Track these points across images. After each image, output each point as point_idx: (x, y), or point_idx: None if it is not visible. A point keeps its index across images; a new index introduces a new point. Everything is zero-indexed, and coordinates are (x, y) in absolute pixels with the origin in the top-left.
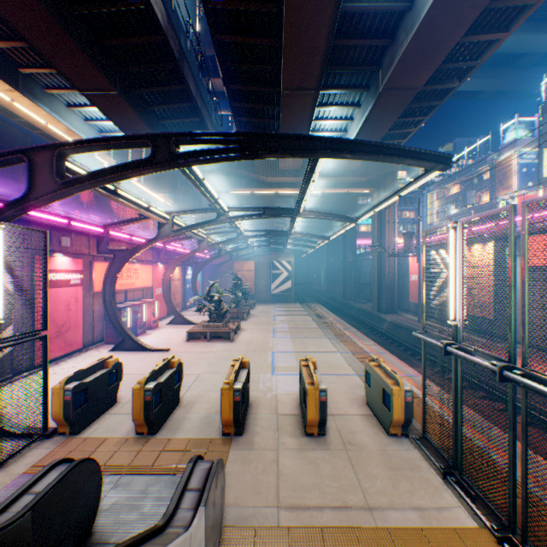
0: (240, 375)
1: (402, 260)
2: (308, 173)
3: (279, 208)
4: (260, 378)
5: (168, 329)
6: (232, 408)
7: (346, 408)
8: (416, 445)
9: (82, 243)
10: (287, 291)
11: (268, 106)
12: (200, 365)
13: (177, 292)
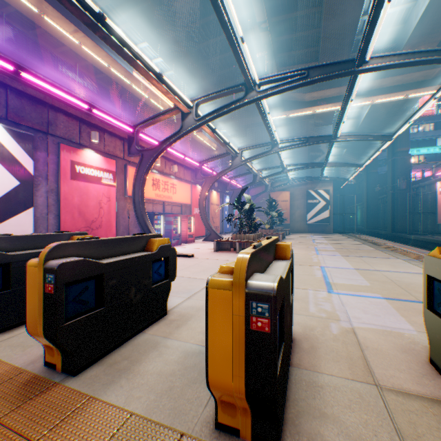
0: (272, 267)
1: None
2: None
3: (329, 65)
4: (307, 295)
5: (202, 243)
6: (239, 358)
7: None
8: None
9: (115, 145)
10: (324, 221)
11: None
12: None
13: (215, 216)
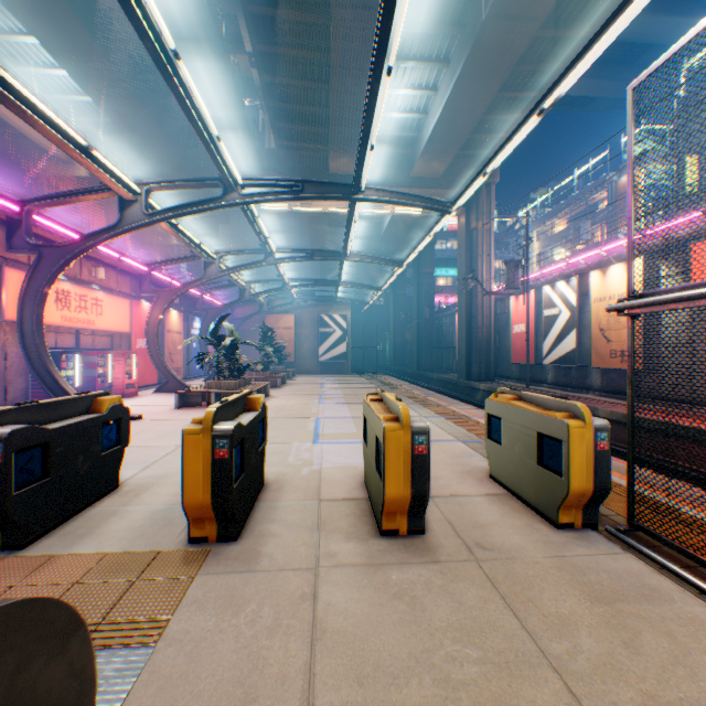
0: (240, 418)
1: (500, 308)
2: (383, 23)
3: (327, 184)
4: (291, 448)
5: (153, 397)
6: (208, 479)
7: (456, 486)
8: (623, 545)
9: None
10: (341, 358)
11: (312, 53)
12: None
13: (176, 351)
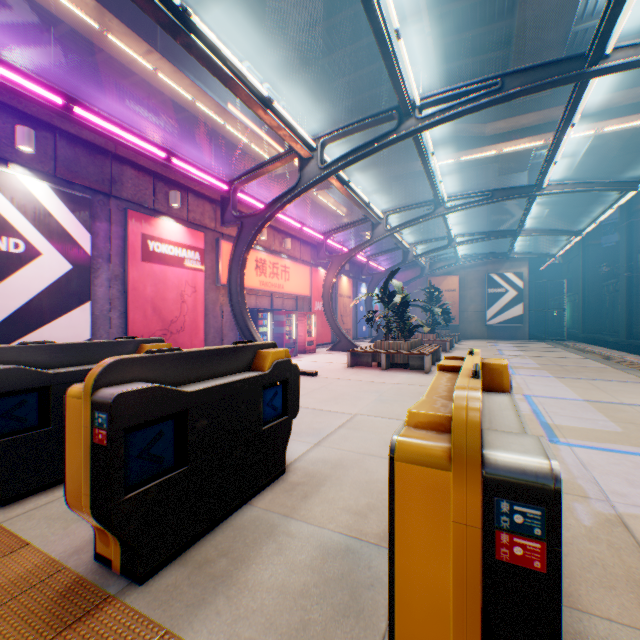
0: (488, 409)
1: None
2: None
3: (539, 67)
4: None
5: (327, 354)
6: (467, 617)
7: None
8: None
9: (203, 211)
10: (514, 321)
11: None
12: (360, 400)
13: (345, 314)
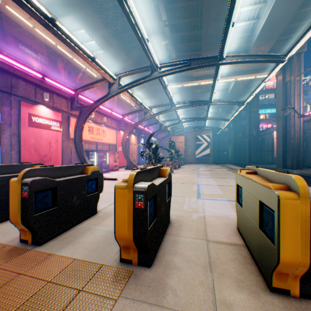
0: (154, 180)
1: (307, 126)
2: None
3: (203, 59)
4: (184, 200)
5: (124, 171)
6: (130, 222)
7: None
8: None
9: (61, 103)
10: (206, 156)
11: (193, 1)
12: None
13: (133, 152)
